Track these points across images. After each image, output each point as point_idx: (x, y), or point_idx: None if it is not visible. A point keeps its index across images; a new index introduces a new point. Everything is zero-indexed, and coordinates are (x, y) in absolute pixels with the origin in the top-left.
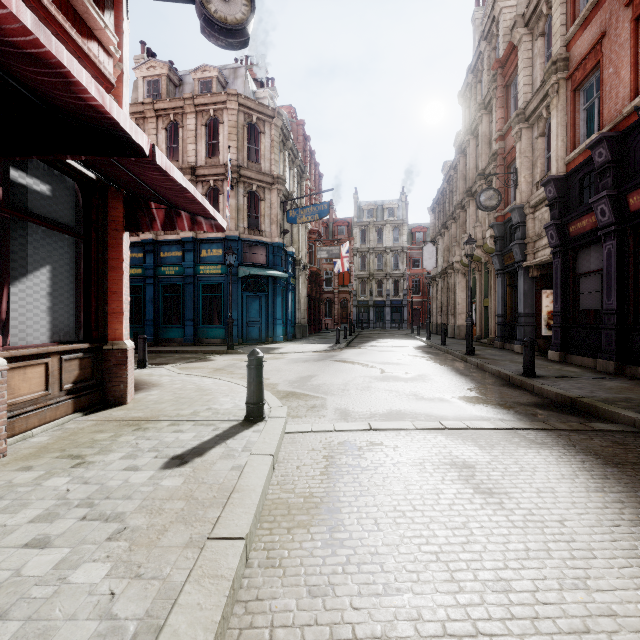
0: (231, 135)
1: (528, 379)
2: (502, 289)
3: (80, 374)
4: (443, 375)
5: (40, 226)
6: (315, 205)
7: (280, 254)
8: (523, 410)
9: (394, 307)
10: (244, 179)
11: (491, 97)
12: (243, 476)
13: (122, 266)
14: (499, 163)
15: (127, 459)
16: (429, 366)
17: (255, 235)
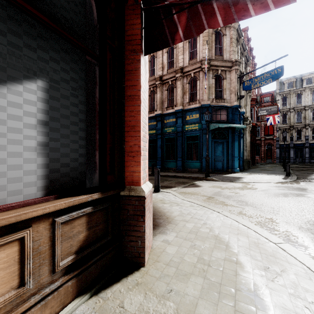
0: (204, 42)
1: None
2: None
3: (89, 235)
4: None
5: (23, 14)
6: (268, 72)
7: (237, 113)
8: None
9: (312, 148)
10: (212, 67)
11: None
12: None
13: (139, 94)
14: None
15: None
16: None
17: (219, 102)
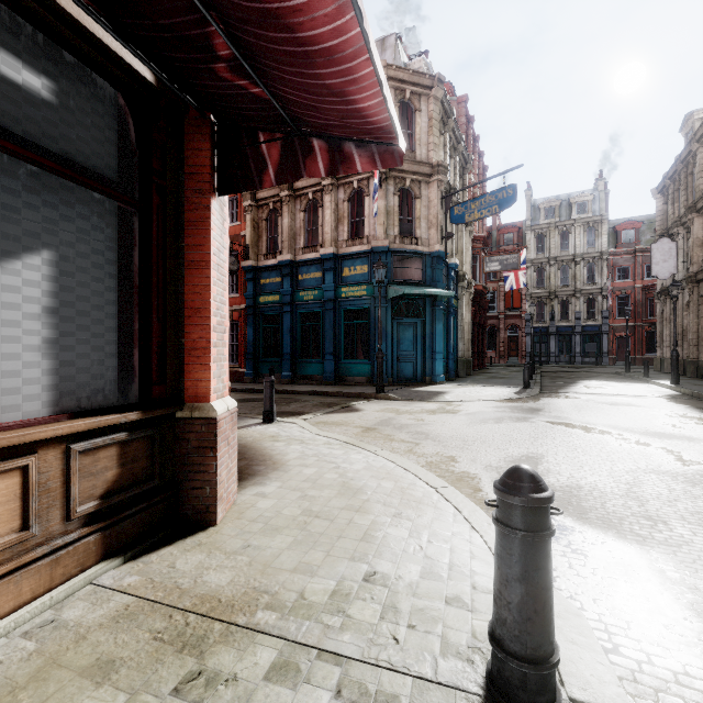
0: None
1: None
2: None
3: (122, 474)
4: None
5: (23, 162)
6: (493, 193)
7: (441, 266)
8: None
9: (587, 335)
10: (394, 173)
11: None
12: None
13: (208, 260)
14: None
15: None
16: None
17: (408, 244)
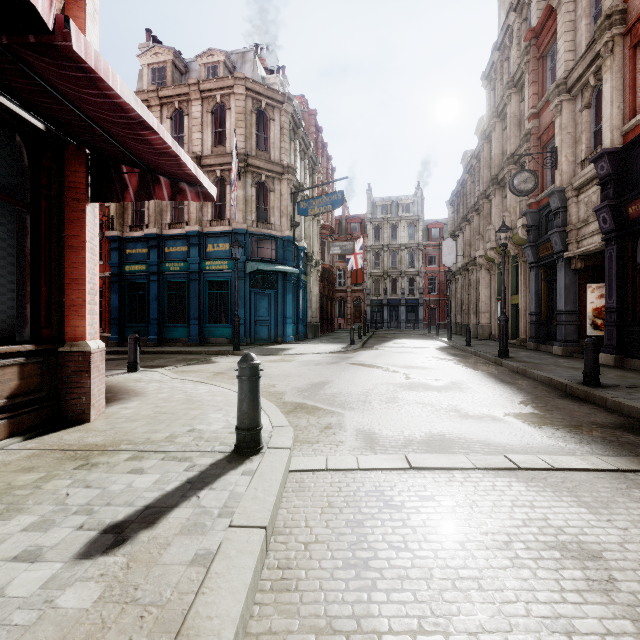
0: (238, 122)
1: (594, 390)
2: (536, 284)
3: (21, 385)
4: (481, 382)
5: None
6: (328, 195)
7: (290, 248)
8: (612, 436)
9: (409, 306)
10: (252, 169)
11: (522, 73)
12: (206, 586)
13: (84, 246)
14: (533, 144)
15: (33, 531)
16: (460, 371)
17: (264, 228)
